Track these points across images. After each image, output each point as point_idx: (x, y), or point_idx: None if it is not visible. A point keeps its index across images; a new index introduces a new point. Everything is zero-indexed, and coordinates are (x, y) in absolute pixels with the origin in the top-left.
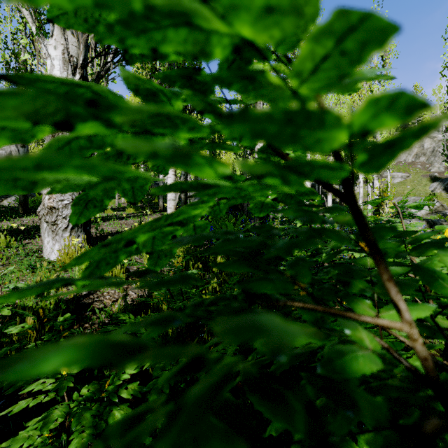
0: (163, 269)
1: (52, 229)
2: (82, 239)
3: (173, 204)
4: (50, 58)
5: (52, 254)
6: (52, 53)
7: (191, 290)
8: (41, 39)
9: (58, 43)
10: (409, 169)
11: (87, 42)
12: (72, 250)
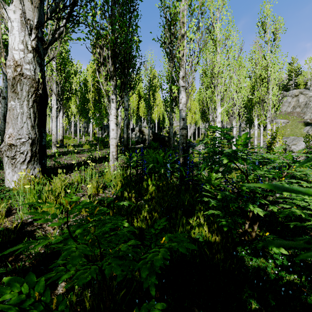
0: (104, 196)
1: (12, 162)
2: (37, 170)
3: (114, 142)
4: (10, 20)
5: (11, 183)
6: (11, 16)
7: (122, 221)
8: (2, 4)
9: (17, 8)
10: (289, 117)
11: (40, 6)
12: (28, 179)
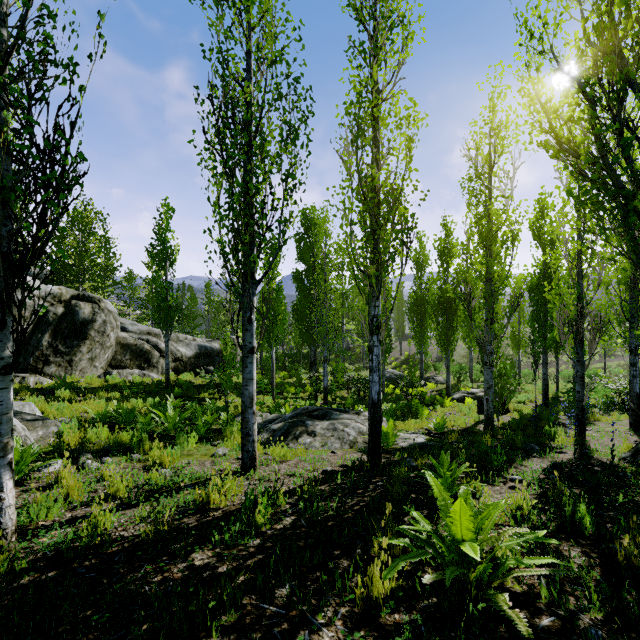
0: None
1: None
2: None
3: None
4: None
5: None
6: None
7: None
8: None
9: None
10: None
11: None
12: None
